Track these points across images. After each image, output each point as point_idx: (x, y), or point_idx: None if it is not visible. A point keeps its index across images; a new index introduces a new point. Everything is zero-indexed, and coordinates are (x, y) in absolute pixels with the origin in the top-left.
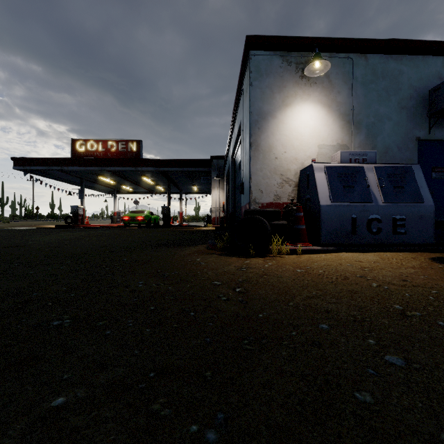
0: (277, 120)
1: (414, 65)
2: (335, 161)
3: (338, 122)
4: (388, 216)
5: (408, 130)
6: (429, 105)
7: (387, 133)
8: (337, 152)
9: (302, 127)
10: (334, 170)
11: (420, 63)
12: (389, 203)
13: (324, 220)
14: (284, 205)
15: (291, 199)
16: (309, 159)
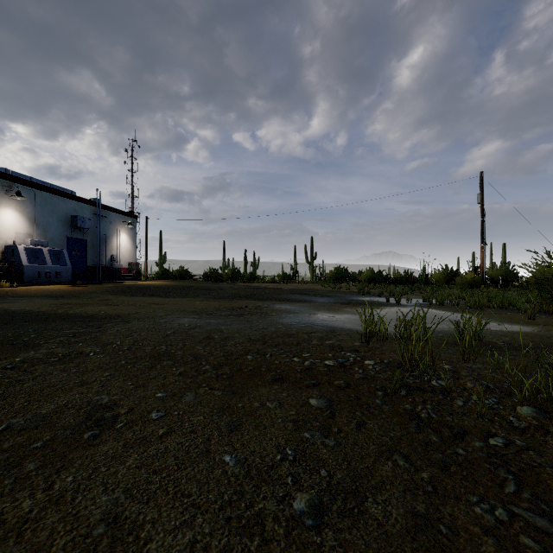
0: None
1: (65, 202)
2: (27, 243)
3: (27, 222)
4: (54, 271)
5: (62, 231)
6: (72, 223)
7: (53, 231)
8: (28, 239)
9: (6, 221)
10: (29, 249)
11: (68, 202)
12: (55, 266)
13: (25, 272)
14: None
15: (1, 260)
16: (11, 239)
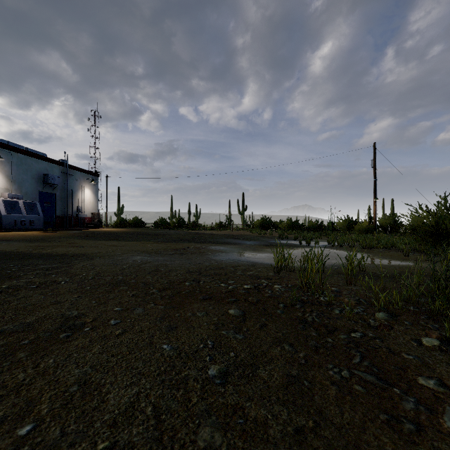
0: None
1: (38, 163)
2: (5, 196)
3: (5, 179)
4: (28, 219)
5: (35, 187)
6: (43, 179)
7: (27, 187)
8: (6, 193)
9: None
10: (7, 201)
11: (40, 162)
12: (29, 215)
13: (4, 220)
14: None
15: None
16: None
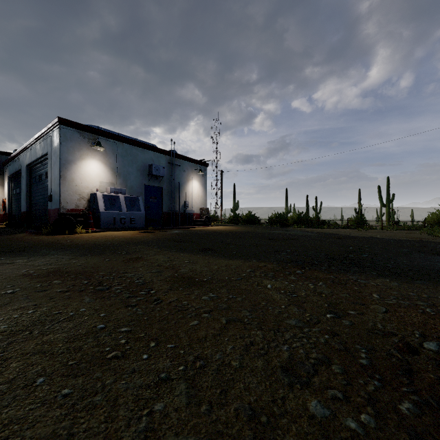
0: (77, 165)
1: (143, 153)
2: (108, 191)
3: (110, 172)
4: (128, 217)
5: (141, 180)
6: (148, 171)
7: (132, 180)
8: (109, 187)
9: (92, 172)
10: (106, 196)
11: (145, 152)
12: (129, 212)
13: (102, 218)
14: (81, 210)
15: (85, 208)
16: (95, 188)
